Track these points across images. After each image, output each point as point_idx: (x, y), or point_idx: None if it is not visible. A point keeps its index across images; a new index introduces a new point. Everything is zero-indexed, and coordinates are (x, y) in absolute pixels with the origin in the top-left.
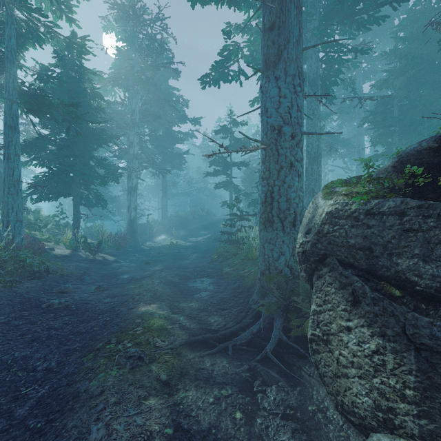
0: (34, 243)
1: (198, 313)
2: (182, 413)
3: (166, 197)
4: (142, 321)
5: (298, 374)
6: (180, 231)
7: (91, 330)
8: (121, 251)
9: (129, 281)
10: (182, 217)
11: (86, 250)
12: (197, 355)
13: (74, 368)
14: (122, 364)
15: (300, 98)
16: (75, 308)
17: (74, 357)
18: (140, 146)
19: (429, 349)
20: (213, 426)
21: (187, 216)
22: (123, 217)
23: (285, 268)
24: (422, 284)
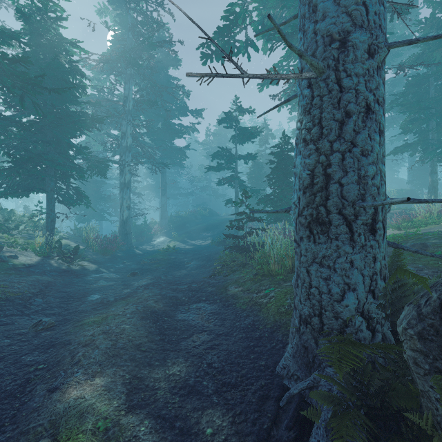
0: None
1: (182, 403)
2: None
3: (165, 195)
4: None
5: None
6: (180, 233)
7: None
8: (108, 257)
9: (95, 307)
10: (183, 217)
11: (59, 257)
12: None
13: None
14: None
15: None
16: None
17: None
18: (134, 137)
19: None
20: None
21: (189, 216)
22: None
23: (357, 317)
24: None
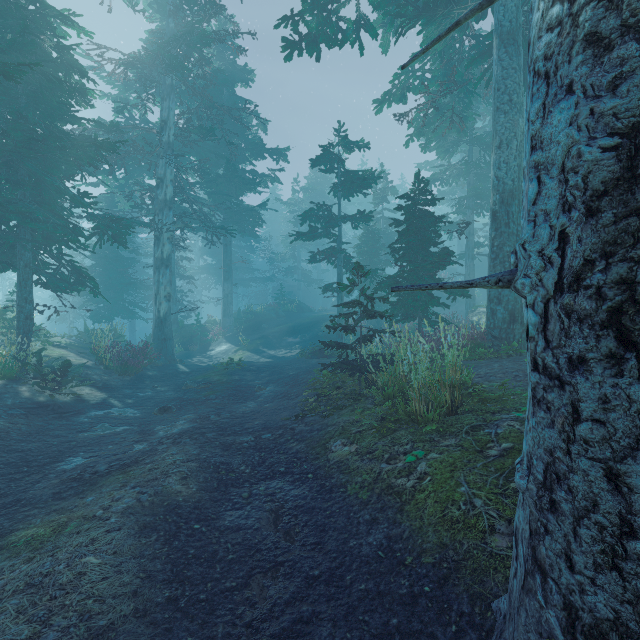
0: None
1: None
2: None
3: (230, 280)
4: None
5: None
6: (252, 338)
7: None
8: (130, 378)
9: (61, 490)
10: (257, 314)
11: (34, 381)
12: None
13: None
14: None
15: None
16: None
17: None
18: (177, 186)
19: None
20: None
21: (266, 313)
22: None
23: None
24: None
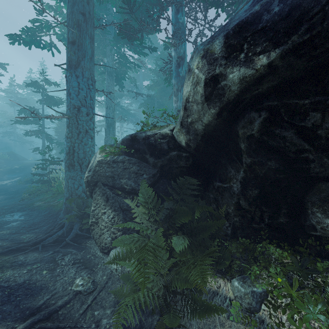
0: None
1: (10, 236)
2: (2, 281)
3: None
4: None
5: (85, 245)
6: None
7: None
8: None
9: None
10: None
11: None
12: (12, 256)
13: None
14: None
15: (92, 92)
16: None
17: None
18: None
19: (126, 210)
20: (27, 280)
21: None
22: None
23: (82, 193)
24: (128, 188)
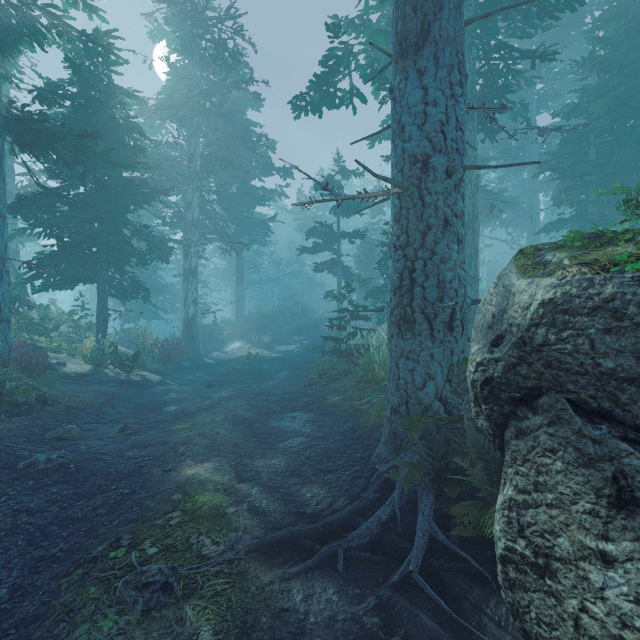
0: (32, 355)
1: (284, 480)
2: None
3: (242, 285)
4: (184, 498)
5: (476, 621)
6: (262, 336)
7: (93, 514)
8: (172, 367)
9: (177, 417)
10: (266, 315)
11: (116, 365)
12: (278, 577)
13: (39, 605)
14: (128, 602)
15: (461, 106)
16: (74, 469)
17: (48, 575)
18: (202, 208)
19: None
20: None
21: (274, 314)
22: (180, 315)
23: (436, 402)
24: None
